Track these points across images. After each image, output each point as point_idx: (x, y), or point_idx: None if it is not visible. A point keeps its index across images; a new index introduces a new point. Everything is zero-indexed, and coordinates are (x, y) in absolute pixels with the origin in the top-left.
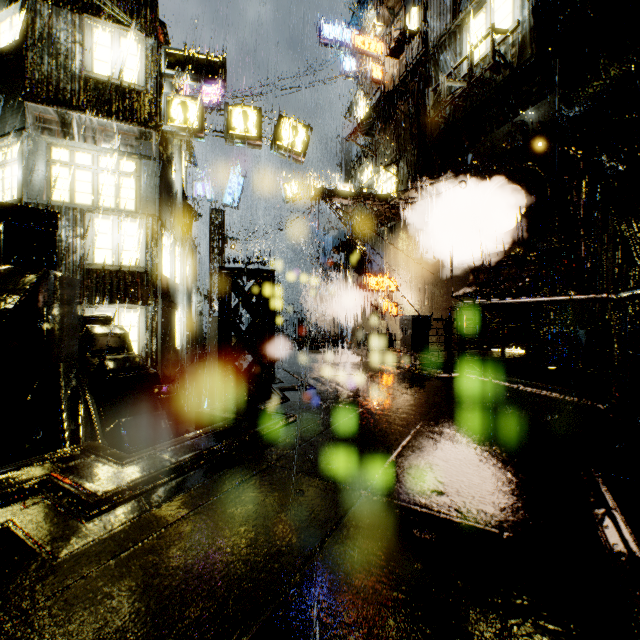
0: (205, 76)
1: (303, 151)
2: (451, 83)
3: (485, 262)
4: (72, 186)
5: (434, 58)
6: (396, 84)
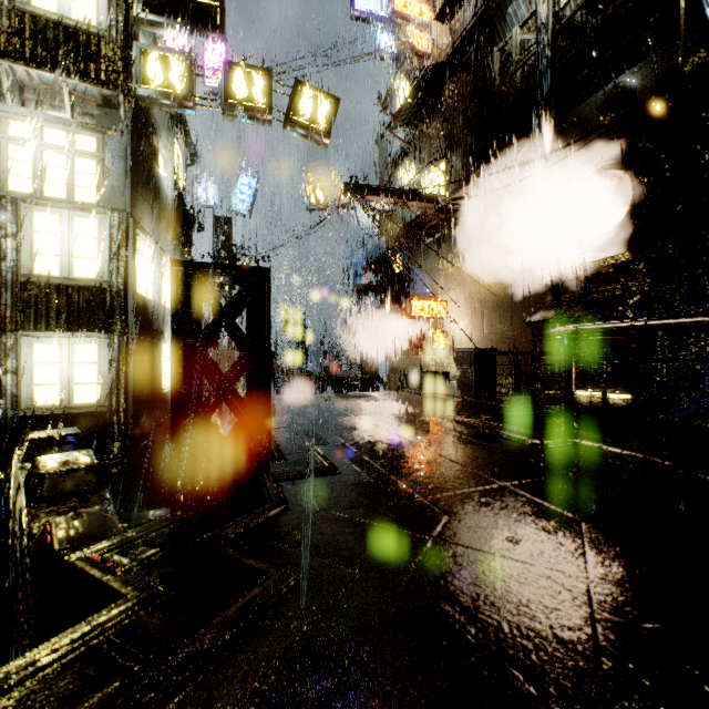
0: (194, 23)
1: (327, 129)
2: (526, 35)
3: (570, 277)
4: (3, 167)
5: (499, 12)
6: (446, 57)
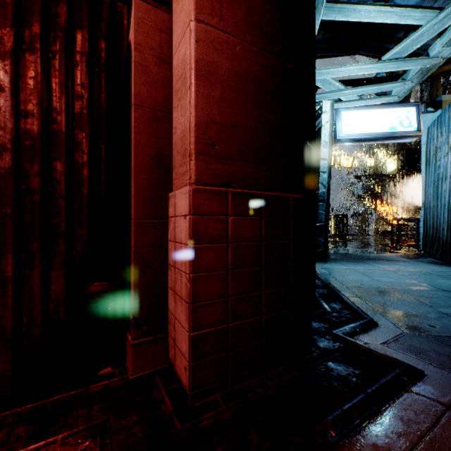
0: None
1: (350, 166)
2: None
3: None
4: None
5: None
6: None
